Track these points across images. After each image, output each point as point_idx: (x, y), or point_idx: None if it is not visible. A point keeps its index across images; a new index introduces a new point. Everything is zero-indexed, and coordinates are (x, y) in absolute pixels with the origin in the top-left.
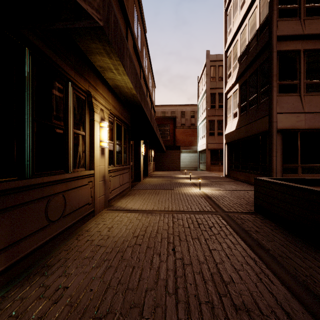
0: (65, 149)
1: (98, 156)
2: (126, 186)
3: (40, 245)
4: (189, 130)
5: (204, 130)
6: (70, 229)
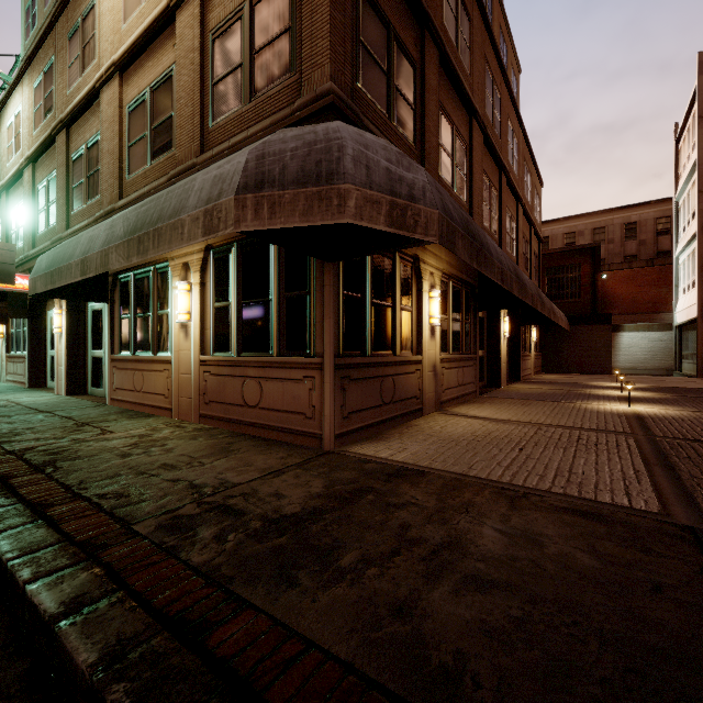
0: (393, 329)
1: (427, 338)
2: (470, 389)
3: (376, 421)
4: (649, 271)
5: (694, 268)
6: (398, 419)
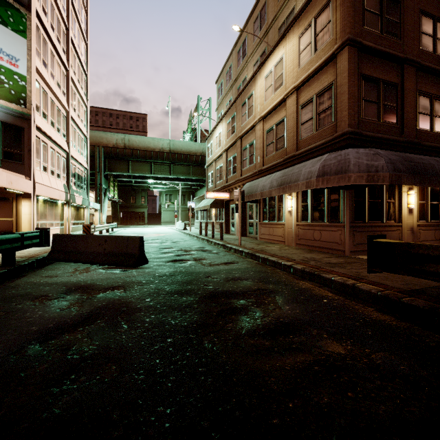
0: (382, 211)
1: (406, 214)
2: None
3: None
4: None
5: None
6: None
